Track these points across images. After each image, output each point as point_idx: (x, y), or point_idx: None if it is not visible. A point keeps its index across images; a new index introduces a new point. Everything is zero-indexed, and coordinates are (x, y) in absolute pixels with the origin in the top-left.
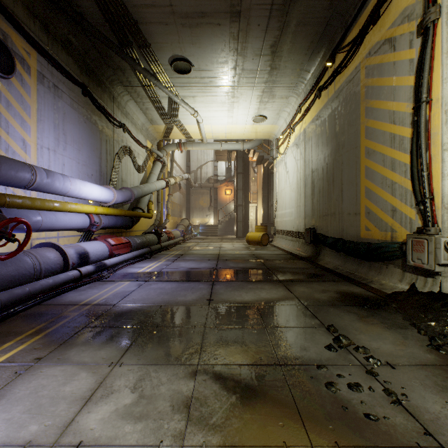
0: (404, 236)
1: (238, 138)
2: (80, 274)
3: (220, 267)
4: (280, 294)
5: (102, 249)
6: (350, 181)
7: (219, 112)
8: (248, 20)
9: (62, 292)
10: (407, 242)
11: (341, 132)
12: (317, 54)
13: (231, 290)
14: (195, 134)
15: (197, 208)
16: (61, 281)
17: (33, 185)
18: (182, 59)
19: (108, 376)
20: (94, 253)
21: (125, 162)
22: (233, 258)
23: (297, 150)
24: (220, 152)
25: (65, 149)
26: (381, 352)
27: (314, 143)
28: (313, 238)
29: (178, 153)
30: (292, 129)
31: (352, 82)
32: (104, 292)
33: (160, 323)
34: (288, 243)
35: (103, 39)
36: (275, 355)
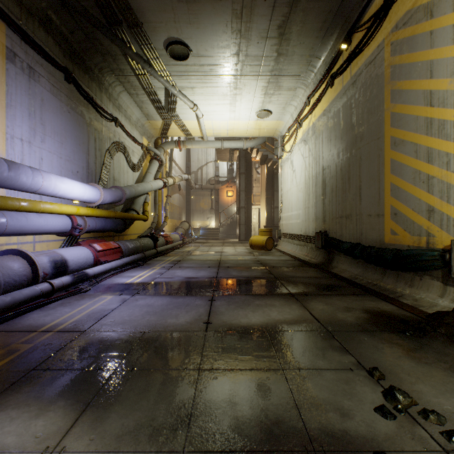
0: (446, 242)
1: (240, 135)
2: (51, 287)
3: (221, 276)
4: (295, 313)
5: (85, 256)
6: (370, 178)
7: (220, 106)
8: None
9: (23, 312)
10: (453, 249)
11: (359, 122)
12: (330, 37)
13: (234, 308)
14: (195, 131)
15: (198, 211)
16: (24, 298)
17: None
18: (178, 43)
19: None
20: (74, 261)
21: (118, 159)
22: (236, 265)
23: (305, 147)
24: (221, 151)
25: (43, 141)
26: None
27: (326, 138)
28: (325, 242)
29: (178, 153)
30: (299, 124)
31: (373, 64)
32: (77, 312)
33: (138, 362)
34: (295, 247)
35: (87, 16)
36: (304, 429)
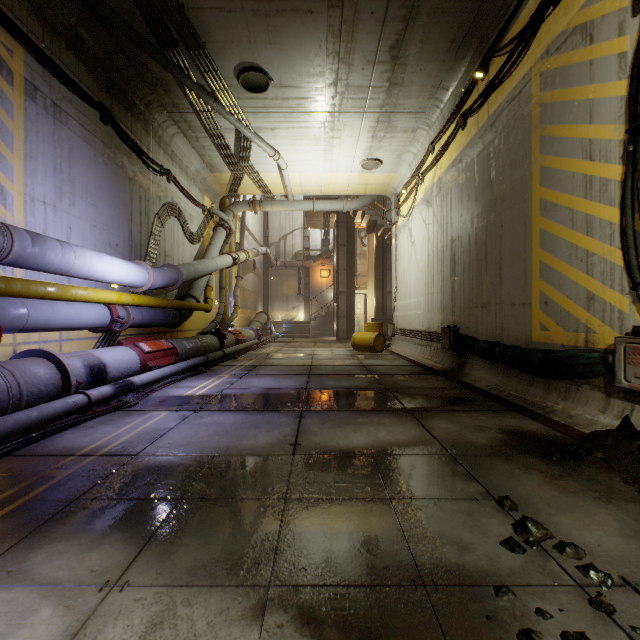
0: (610, 340)
1: (339, 193)
2: (87, 400)
3: (312, 386)
4: (409, 434)
5: (129, 359)
6: (514, 254)
7: (311, 153)
8: (355, 5)
9: (54, 431)
10: (617, 350)
11: (499, 179)
12: (460, 62)
13: (330, 427)
14: (276, 187)
15: (280, 298)
16: (54, 413)
17: (7, 257)
18: (254, 69)
19: (93, 617)
20: (115, 366)
21: (170, 226)
22: (332, 372)
23: (428, 210)
24: (312, 215)
25: (72, 204)
26: (605, 554)
27: (455, 198)
28: (454, 341)
29: (252, 217)
30: (420, 178)
31: (518, 100)
32: (124, 432)
33: (208, 490)
34: (414, 348)
35: (131, 34)
36: (413, 563)
